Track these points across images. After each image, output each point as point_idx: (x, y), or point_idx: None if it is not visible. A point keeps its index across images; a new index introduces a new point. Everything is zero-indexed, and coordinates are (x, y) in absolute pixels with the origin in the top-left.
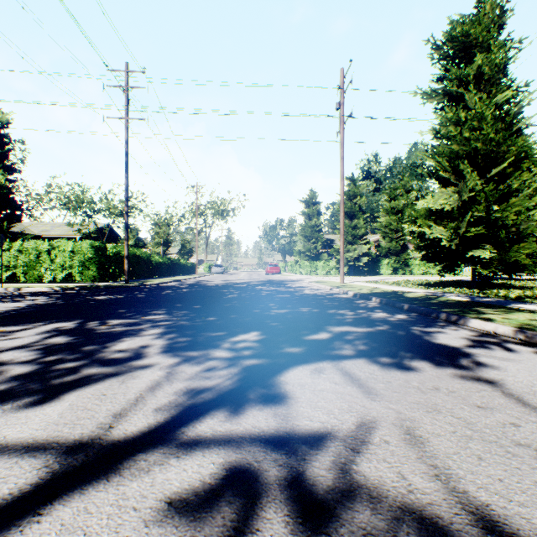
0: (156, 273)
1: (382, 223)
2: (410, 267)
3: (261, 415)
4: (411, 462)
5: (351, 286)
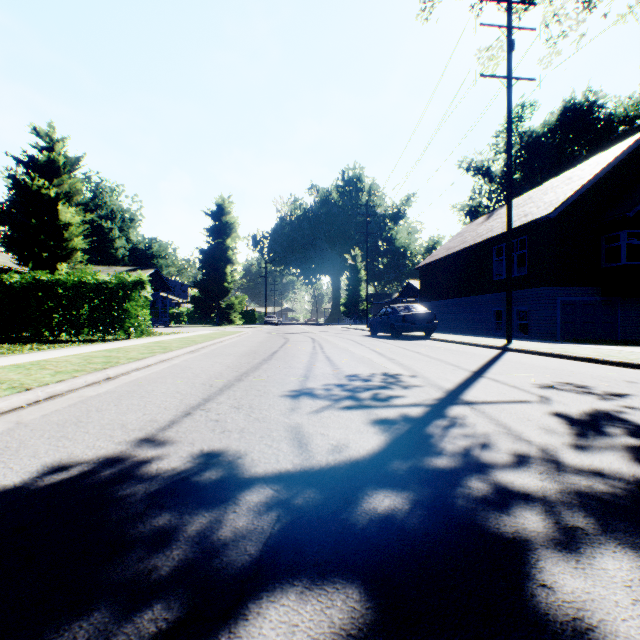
0: None
1: None
2: None
3: (385, 413)
4: (305, 403)
5: None
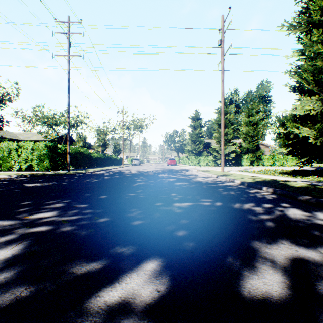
0: (95, 164)
1: (243, 131)
2: (262, 160)
3: None
4: None
5: (232, 174)
